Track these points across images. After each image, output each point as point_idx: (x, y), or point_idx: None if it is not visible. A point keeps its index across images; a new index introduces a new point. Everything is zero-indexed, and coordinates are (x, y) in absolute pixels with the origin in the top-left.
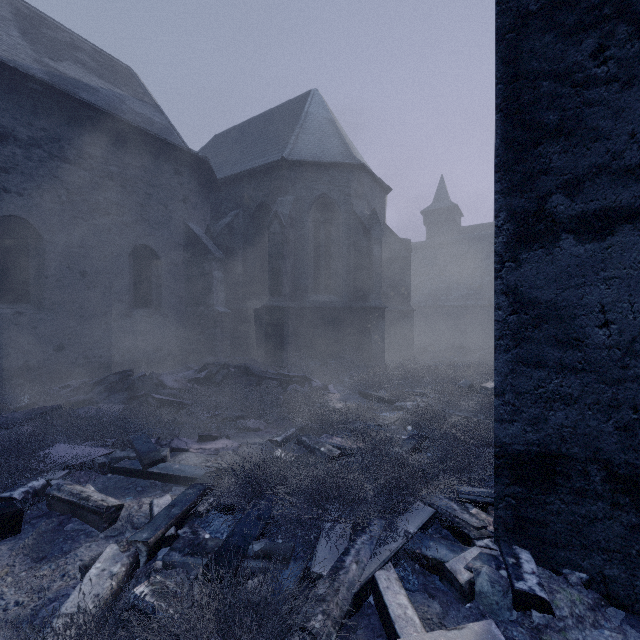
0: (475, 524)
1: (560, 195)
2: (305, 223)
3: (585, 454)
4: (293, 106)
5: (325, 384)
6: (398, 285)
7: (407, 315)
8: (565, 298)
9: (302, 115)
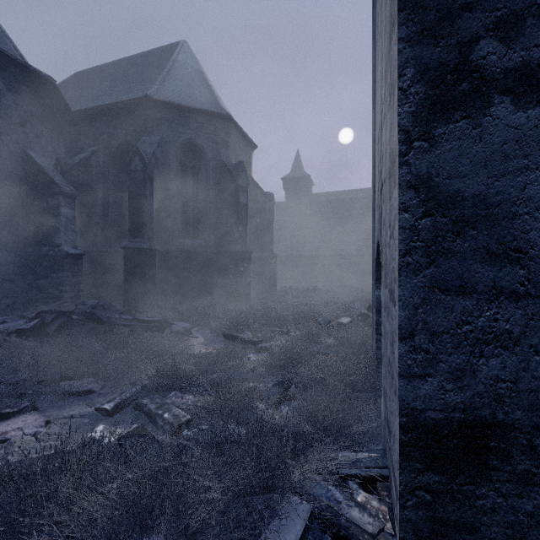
0: (370, 528)
1: (491, 39)
2: (171, 166)
3: (531, 420)
4: (161, 52)
5: (188, 328)
6: (263, 234)
7: (271, 261)
8: (500, 190)
9: (170, 61)
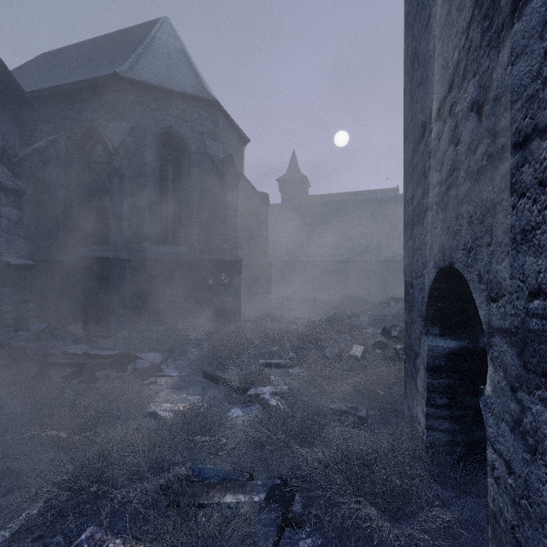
0: None
1: None
2: (147, 158)
3: None
4: (139, 30)
5: (156, 363)
6: (256, 239)
7: (265, 269)
8: None
9: (147, 37)
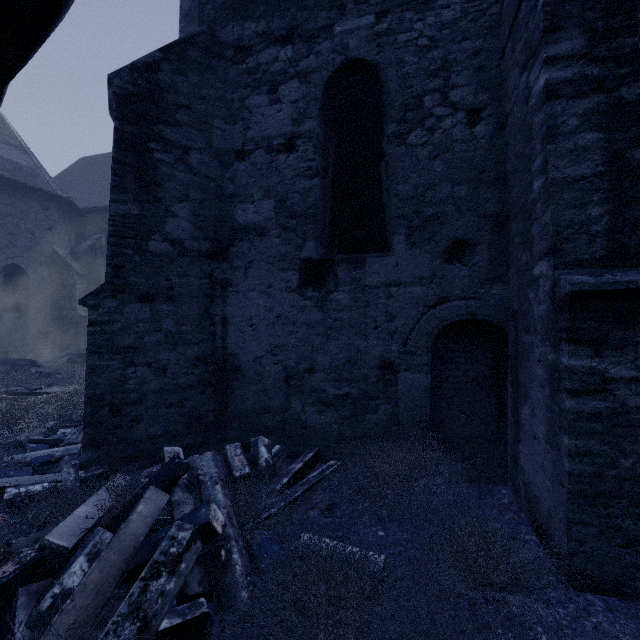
0: None
1: None
2: None
3: None
4: None
5: None
6: None
7: None
8: None
9: None
